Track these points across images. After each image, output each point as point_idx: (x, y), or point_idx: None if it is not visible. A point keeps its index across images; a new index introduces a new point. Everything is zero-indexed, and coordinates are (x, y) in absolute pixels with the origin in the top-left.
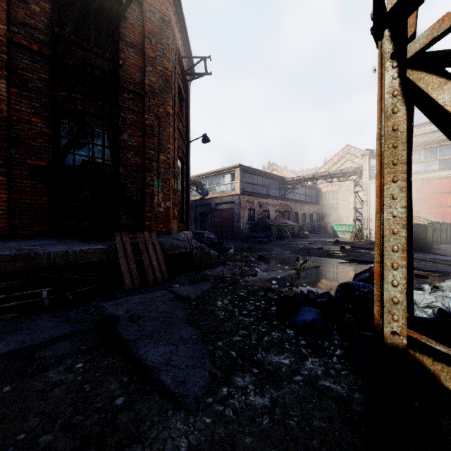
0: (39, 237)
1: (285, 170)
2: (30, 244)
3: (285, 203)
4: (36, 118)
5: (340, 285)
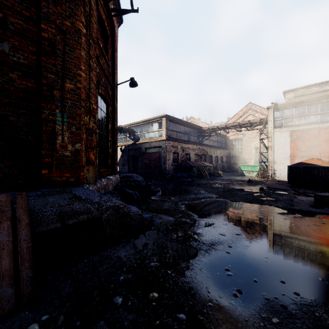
0: None
1: (201, 122)
2: None
3: (202, 148)
4: None
5: None
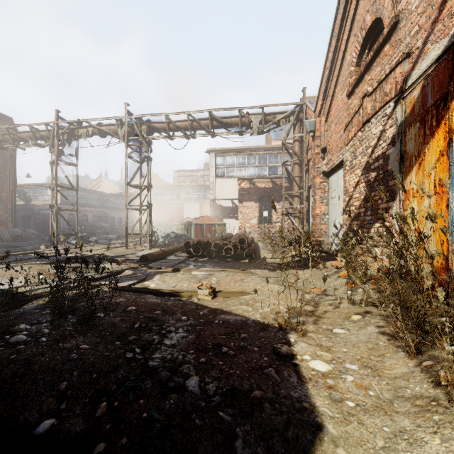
0: None
1: (111, 183)
2: None
3: (103, 210)
4: None
5: None
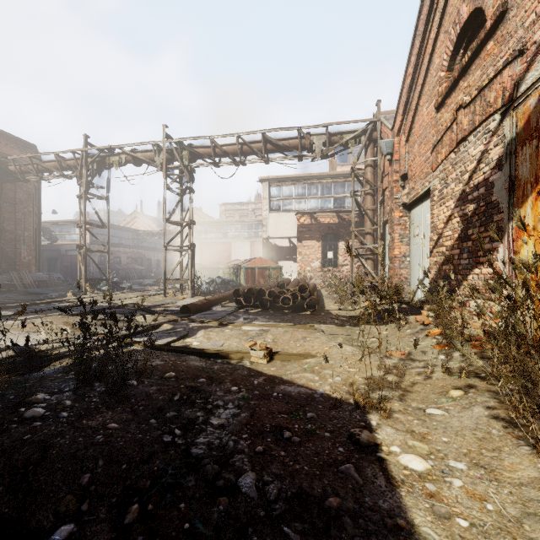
0: None
1: (147, 219)
2: None
3: (138, 251)
4: None
5: None
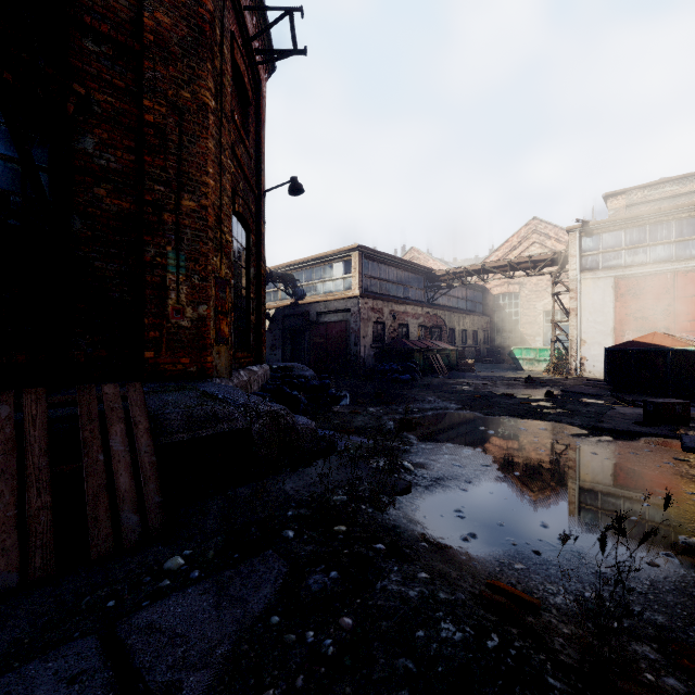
0: None
1: (432, 260)
2: None
3: (435, 312)
4: None
5: None
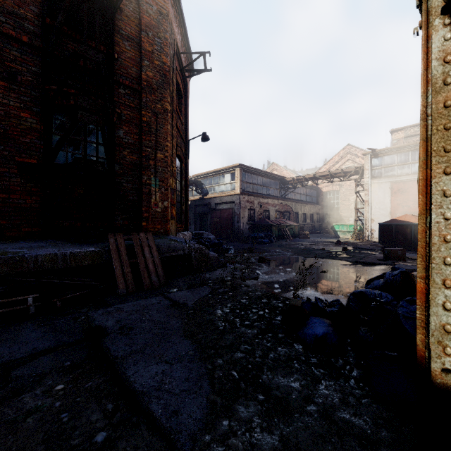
0: (28, 239)
1: (285, 170)
2: (17, 247)
3: (286, 203)
4: (26, 113)
5: (352, 293)
